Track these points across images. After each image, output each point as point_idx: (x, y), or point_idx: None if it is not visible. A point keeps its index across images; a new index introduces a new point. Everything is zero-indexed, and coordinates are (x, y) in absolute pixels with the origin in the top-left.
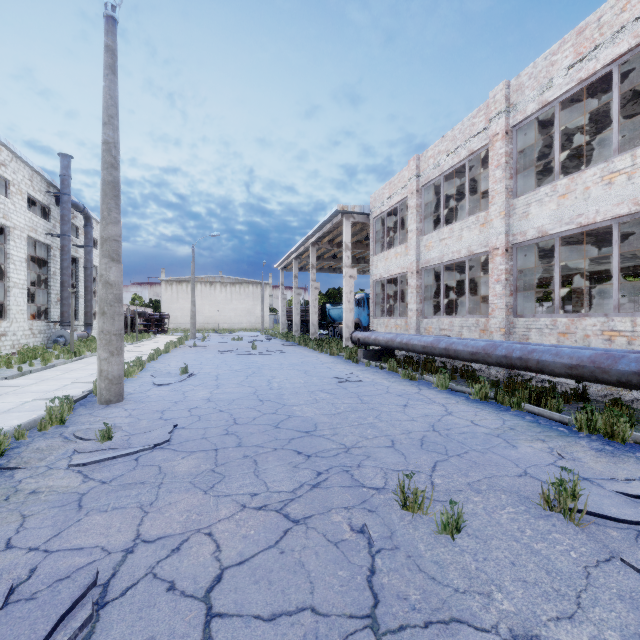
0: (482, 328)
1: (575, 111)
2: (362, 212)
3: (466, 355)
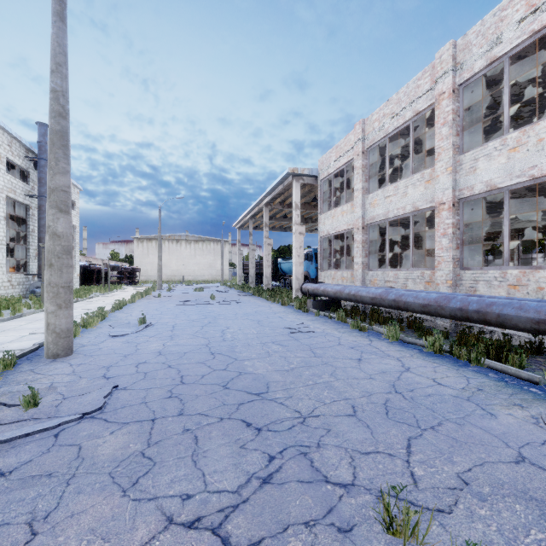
0: (427, 280)
1: (520, 69)
2: (311, 174)
3: (417, 307)
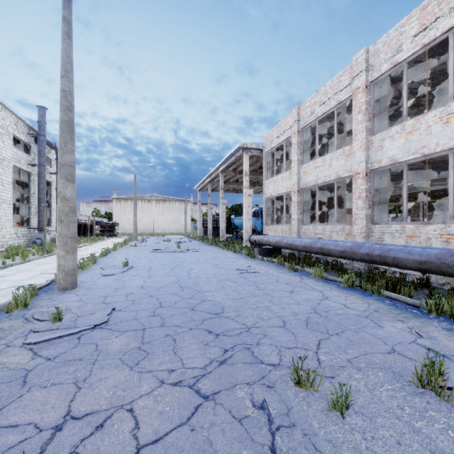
0: (347, 232)
1: (417, 70)
2: (257, 148)
3: (337, 253)
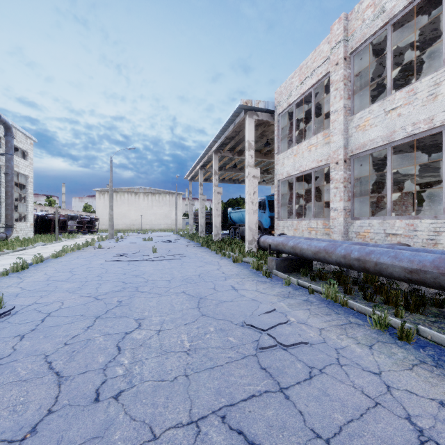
0: None
1: None
2: (266, 108)
3: None
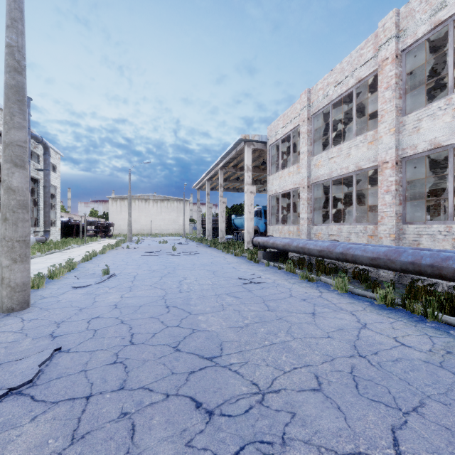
0: (370, 234)
1: None
2: (260, 140)
3: (365, 260)
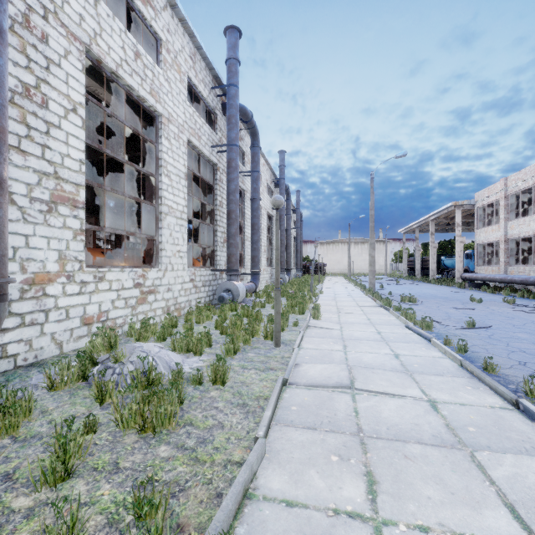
0: None
1: None
2: (469, 204)
3: (518, 282)
